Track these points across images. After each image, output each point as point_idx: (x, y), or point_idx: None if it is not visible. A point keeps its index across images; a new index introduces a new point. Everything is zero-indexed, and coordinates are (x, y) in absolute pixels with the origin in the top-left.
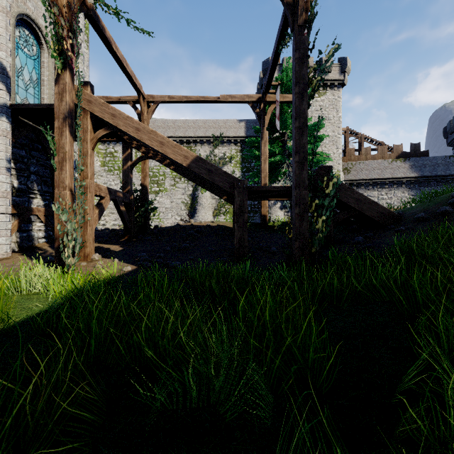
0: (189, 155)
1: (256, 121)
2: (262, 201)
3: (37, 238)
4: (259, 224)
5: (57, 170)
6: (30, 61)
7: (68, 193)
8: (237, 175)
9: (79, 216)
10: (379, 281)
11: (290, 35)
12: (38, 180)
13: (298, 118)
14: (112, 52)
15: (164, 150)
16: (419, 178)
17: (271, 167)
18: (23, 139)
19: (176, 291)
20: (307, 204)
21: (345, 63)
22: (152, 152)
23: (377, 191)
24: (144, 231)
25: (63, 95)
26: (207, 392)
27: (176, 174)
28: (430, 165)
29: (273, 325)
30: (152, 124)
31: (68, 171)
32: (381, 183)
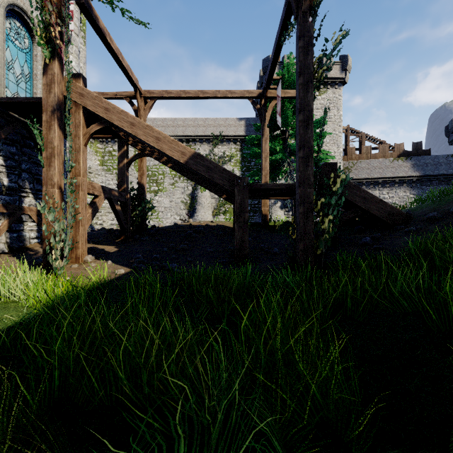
0: (186, 151)
1: (256, 120)
2: (263, 200)
3: (28, 239)
4: (259, 224)
5: (45, 166)
6: (21, 54)
7: (57, 191)
8: (237, 174)
9: (68, 216)
10: (397, 289)
11: (293, 24)
12: (30, 178)
13: (302, 111)
14: (106, 44)
15: (160, 145)
16: (421, 177)
17: (272, 165)
18: (13, 135)
19: (171, 298)
20: (312, 203)
21: (346, 61)
22: (149, 149)
23: (378, 190)
24: (141, 231)
25: (51, 86)
26: (199, 448)
27: (175, 173)
28: (432, 164)
29: (283, 350)
30: (151, 123)
31: (57, 167)
32: (383, 182)
